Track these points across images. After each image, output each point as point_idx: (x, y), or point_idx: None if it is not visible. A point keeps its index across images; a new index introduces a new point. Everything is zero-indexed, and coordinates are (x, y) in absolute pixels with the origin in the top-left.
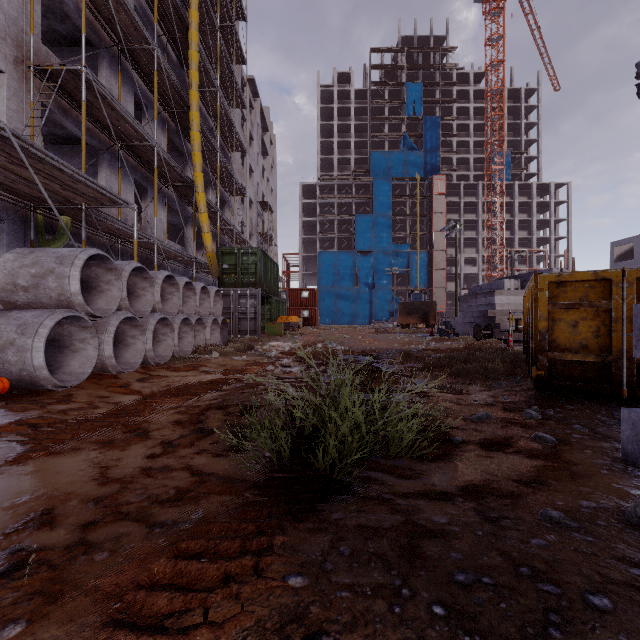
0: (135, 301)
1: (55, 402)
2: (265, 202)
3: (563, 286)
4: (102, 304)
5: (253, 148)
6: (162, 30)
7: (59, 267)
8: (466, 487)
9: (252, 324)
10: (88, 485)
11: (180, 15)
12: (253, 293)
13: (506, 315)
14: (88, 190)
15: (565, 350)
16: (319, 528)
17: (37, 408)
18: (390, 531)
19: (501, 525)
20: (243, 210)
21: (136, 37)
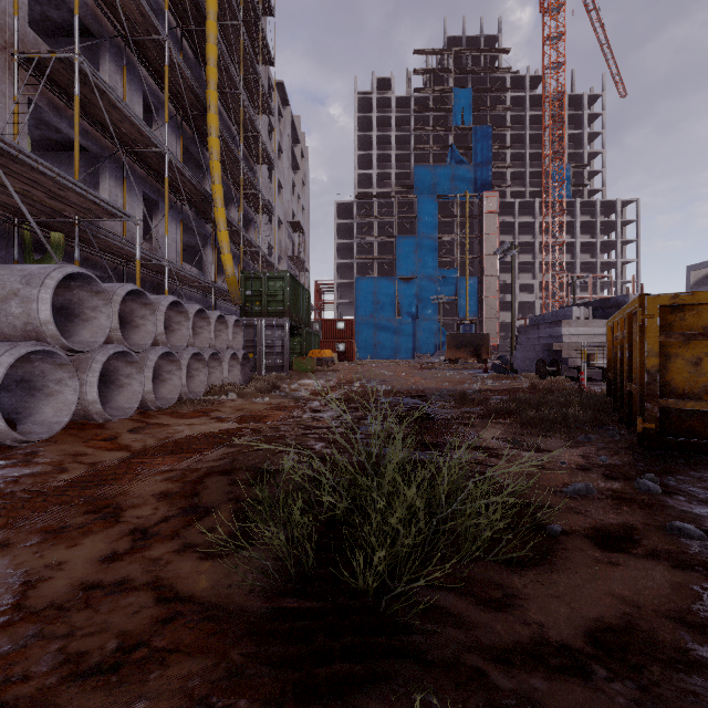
0: (133, 332)
1: (10, 464)
2: (296, 222)
3: (680, 311)
4: (87, 335)
5: (282, 161)
6: (176, 21)
7: (25, 288)
8: (599, 634)
9: (279, 359)
10: None
11: (196, 3)
12: (280, 323)
13: (575, 349)
14: (79, 199)
15: (683, 396)
16: None
17: None
18: None
19: None
20: (271, 230)
21: (143, 26)
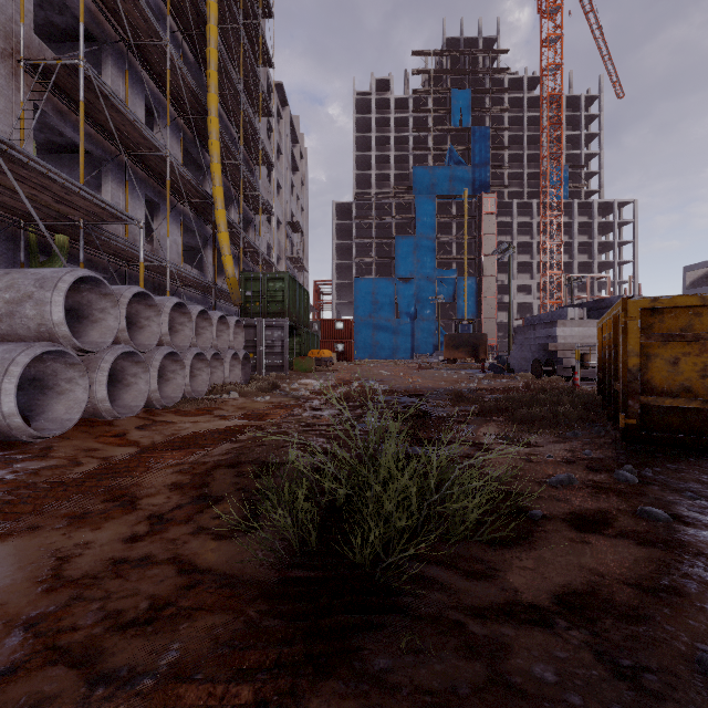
0: (138, 333)
1: (27, 458)
2: (295, 222)
3: (660, 313)
4: (95, 336)
5: (281, 162)
6: (177, 25)
7: (39, 291)
8: (565, 597)
9: (279, 359)
10: (26, 593)
11: (197, 8)
12: (280, 324)
13: (569, 349)
14: (85, 203)
15: (662, 393)
16: (355, 694)
17: (1, 466)
18: (470, 704)
19: (646, 689)
20: (270, 231)
21: (146, 31)
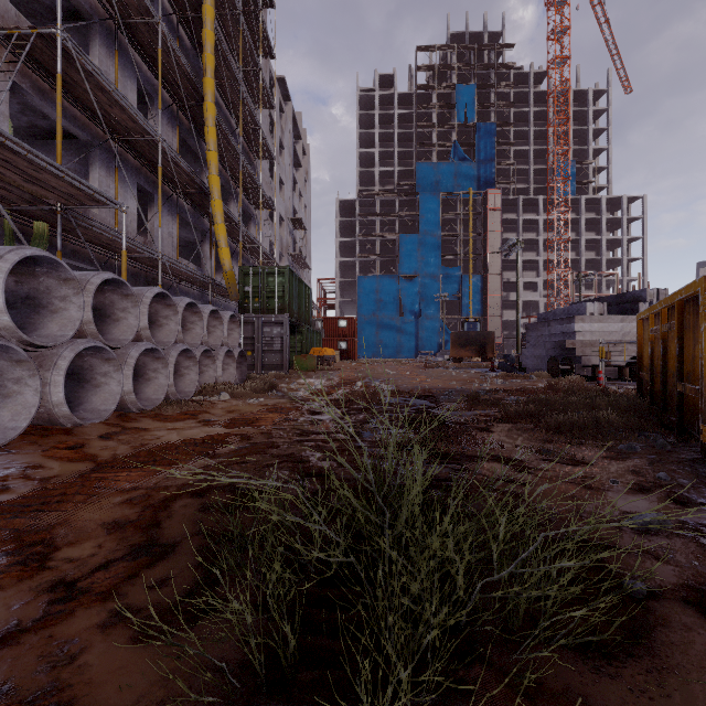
0: (113, 326)
1: None
2: (297, 219)
3: None
4: (54, 329)
5: (283, 157)
6: (172, 8)
7: None
8: None
9: (278, 357)
10: None
11: None
12: (279, 320)
13: (589, 346)
14: (58, 183)
15: None
16: None
17: None
18: None
19: None
20: (272, 227)
21: (136, 7)
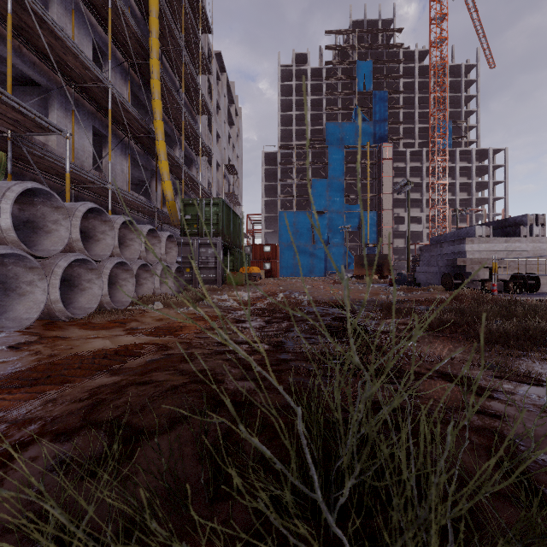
0: (45, 238)
1: None
2: (231, 165)
3: None
4: None
5: (220, 116)
6: None
7: None
8: None
9: (212, 273)
10: None
11: None
12: (213, 242)
13: (477, 264)
14: (1, 107)
15: None
16: None
17: None
18: None
19: None
20: (210, 171)
21: None
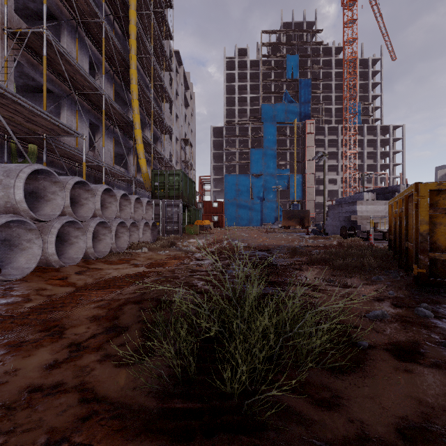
0: (80, 208)
1: None
2: (187, 139)
3: (443, 193)
4: (48, 210)
5: (178, 101)
6: (110, 11)
7: (6, 179)
8: (406, 431)
9: (176, 226)
10: None
11: None
12: (176, 203)
13: (365, 219)
14: (46, 122)
15: (445, 251)
16: None
17: None
18: None
19: None
20: (171, 144)
21: (89, 12)
